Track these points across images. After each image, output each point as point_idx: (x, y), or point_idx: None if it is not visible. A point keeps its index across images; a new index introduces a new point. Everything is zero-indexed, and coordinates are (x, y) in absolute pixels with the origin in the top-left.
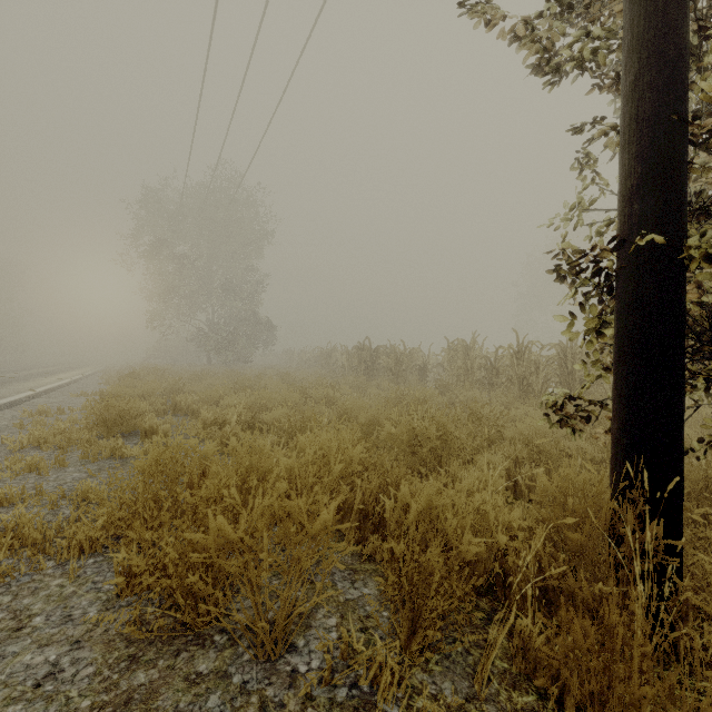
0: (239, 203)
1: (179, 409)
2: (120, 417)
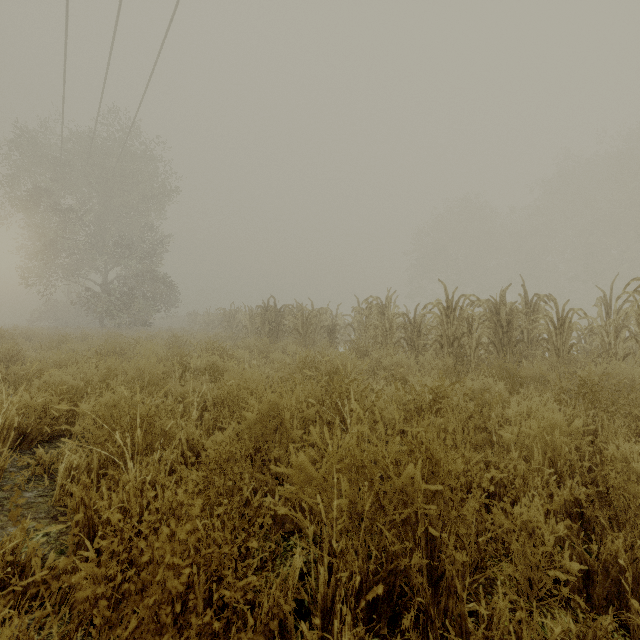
0: (136, 155)
1: None
2: None
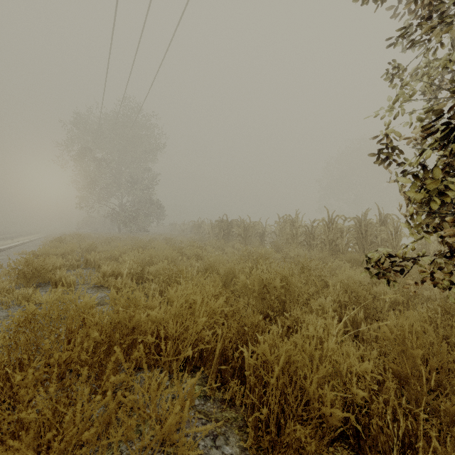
0: (140, 125)
1: (89, 264)
2: (37, 271)
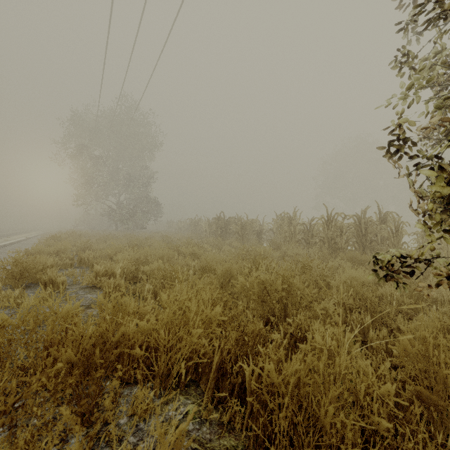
0: (137, 122)
1: (83, 263)
2: (27, 271)
